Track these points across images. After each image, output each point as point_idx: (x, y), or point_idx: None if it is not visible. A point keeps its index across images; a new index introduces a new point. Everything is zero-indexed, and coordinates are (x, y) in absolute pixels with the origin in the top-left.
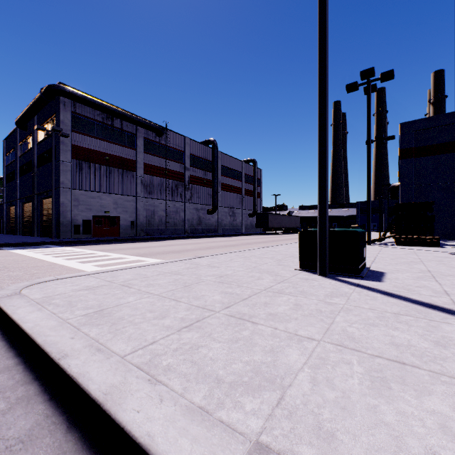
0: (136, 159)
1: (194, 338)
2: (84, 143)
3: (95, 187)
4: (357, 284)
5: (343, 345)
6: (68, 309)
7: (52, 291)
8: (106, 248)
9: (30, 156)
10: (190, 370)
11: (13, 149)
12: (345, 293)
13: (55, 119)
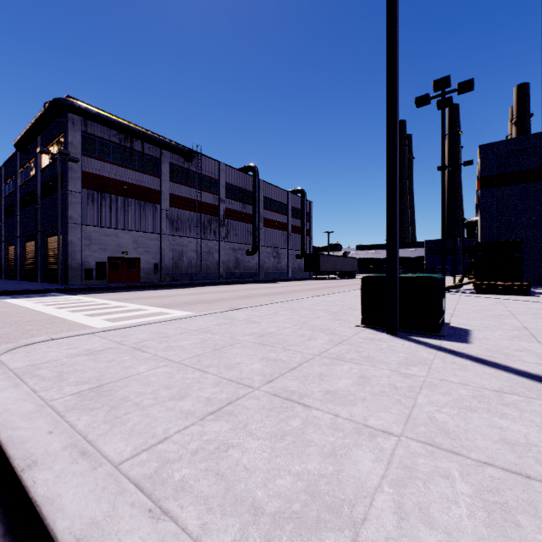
0: (161, 189)
1: (223, 431)
2: (97, 170)
3: (111, 222)
4: (437, 346)
5: (435, 444)
6: (56, 384)
7: (41, 356)
8: (123, 297)
9: (33, 185)
10: (214, 490)
11: (12, 177)
12: (424, 359)
13: (62, 140)
